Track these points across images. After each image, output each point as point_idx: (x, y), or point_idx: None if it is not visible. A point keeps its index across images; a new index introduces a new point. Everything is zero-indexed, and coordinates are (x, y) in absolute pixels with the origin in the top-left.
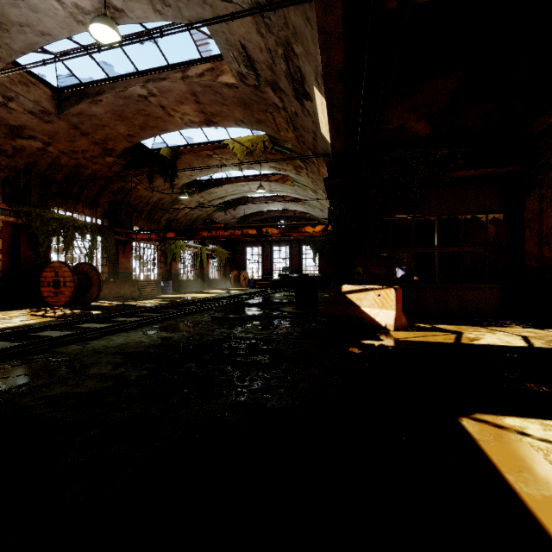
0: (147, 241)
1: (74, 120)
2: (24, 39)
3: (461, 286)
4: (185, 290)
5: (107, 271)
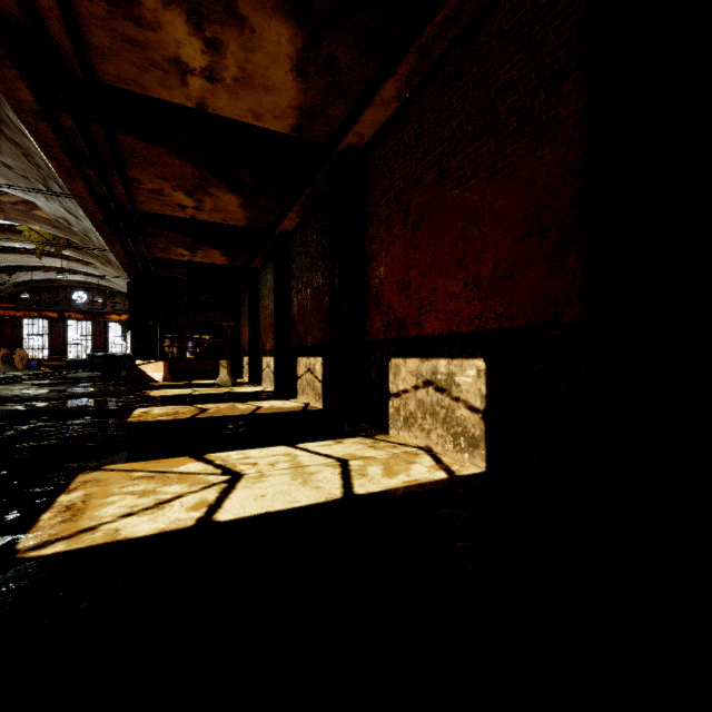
0: None
1: None
2: None
3: (213, 361)
4: None
5: None
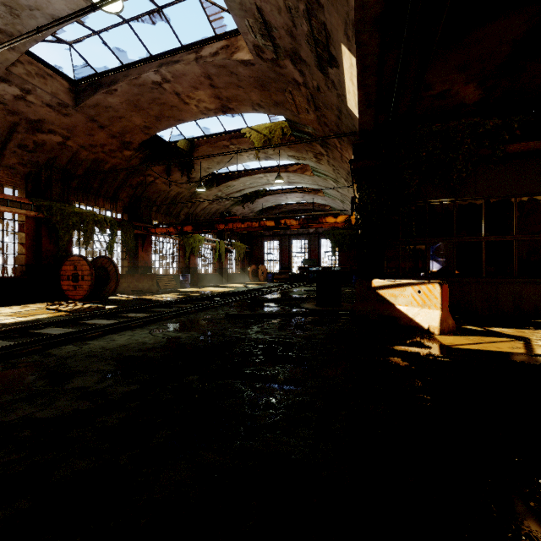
0: (165, 236)
1: (91, 112)
2: (35, 24)
3: (516, 281)
4: (203, 284)
5: (127, 265)
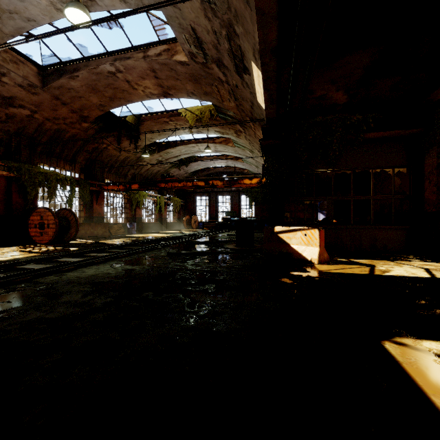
0: (116, 192)
1: (56, 92)
2: (13, 24)
3: (372, 227)
4: (146, 231)
5: (83, 215)
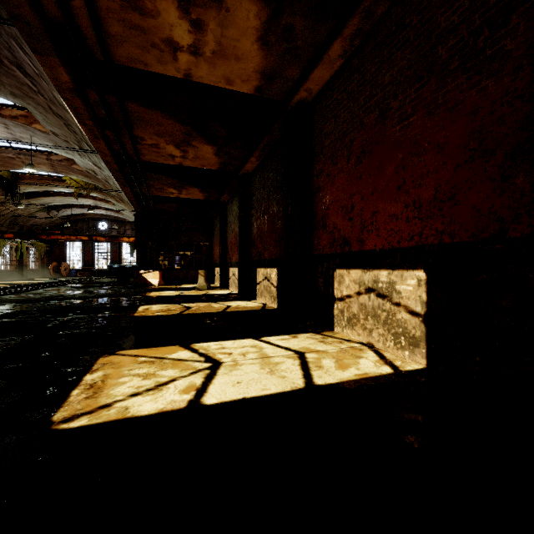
0: None
1: None
2: None
3: (193, 271)
4: (3, 279)
5: None
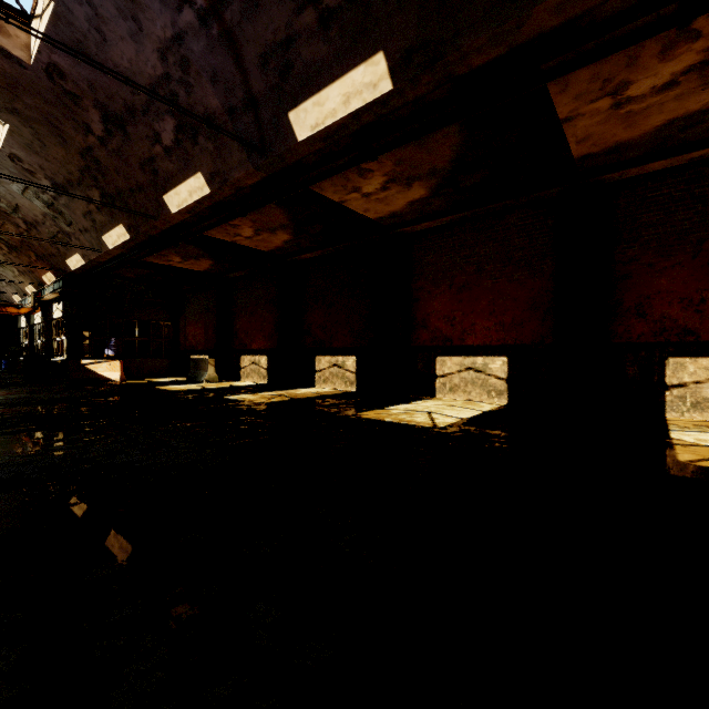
0: None
1: None
2: None
3: (151, 360)
4: None
5: None
